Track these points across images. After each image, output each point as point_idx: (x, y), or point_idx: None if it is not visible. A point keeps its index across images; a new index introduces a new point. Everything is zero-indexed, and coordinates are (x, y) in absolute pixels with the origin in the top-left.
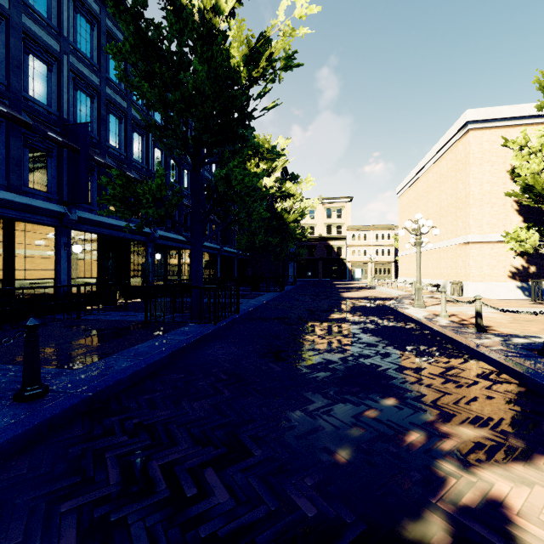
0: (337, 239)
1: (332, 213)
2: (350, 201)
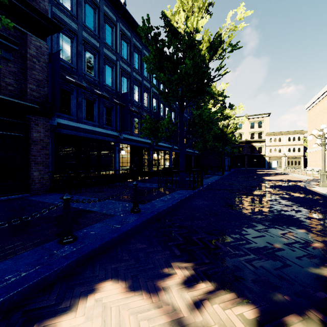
0: (258, 141)
1: (255, 125)
2: (268, 116)
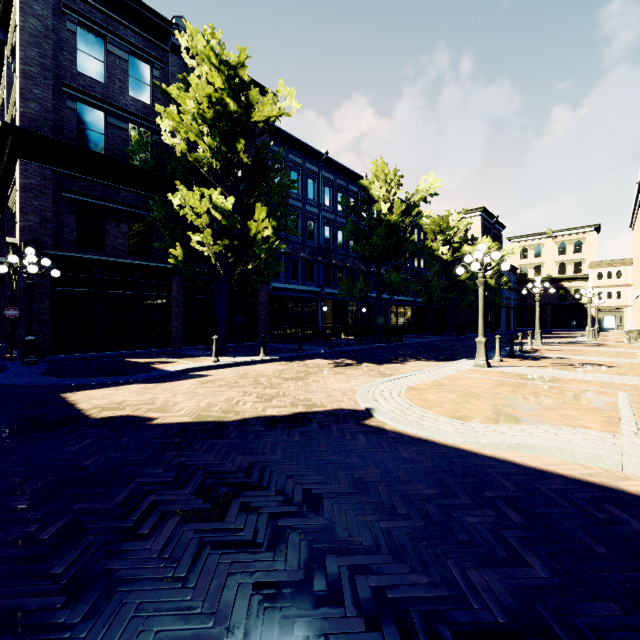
0: (575, 279)
1: (567, 248)
2: (596, 229)
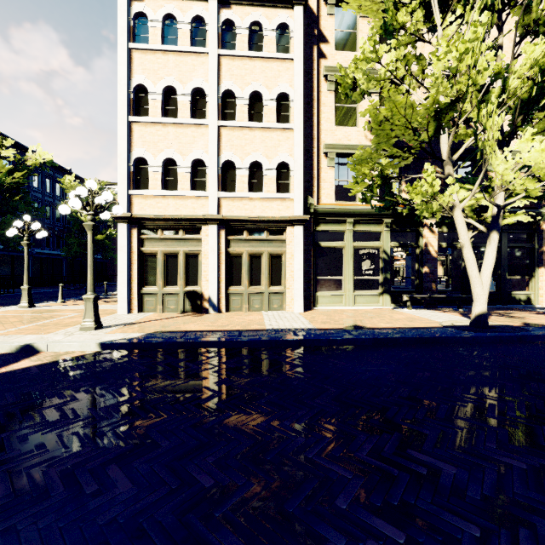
0: None
1: None
2: None
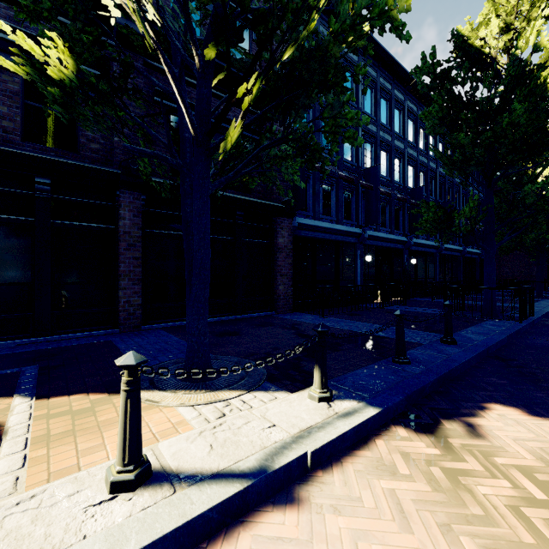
0: None
1: None
2: None
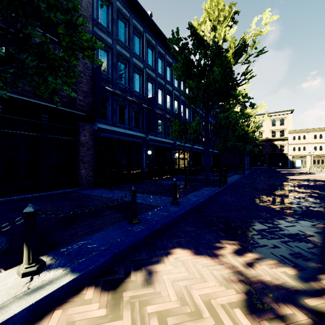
0: (280, 140)
1: (276, 122)
2: (291, 112)
